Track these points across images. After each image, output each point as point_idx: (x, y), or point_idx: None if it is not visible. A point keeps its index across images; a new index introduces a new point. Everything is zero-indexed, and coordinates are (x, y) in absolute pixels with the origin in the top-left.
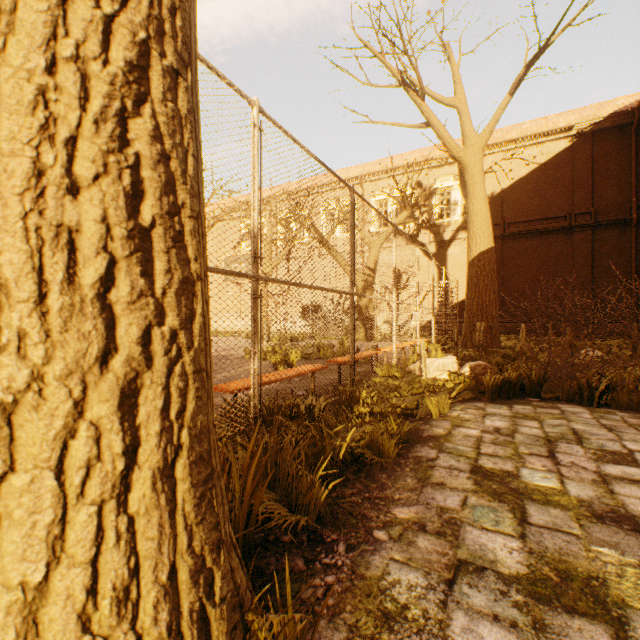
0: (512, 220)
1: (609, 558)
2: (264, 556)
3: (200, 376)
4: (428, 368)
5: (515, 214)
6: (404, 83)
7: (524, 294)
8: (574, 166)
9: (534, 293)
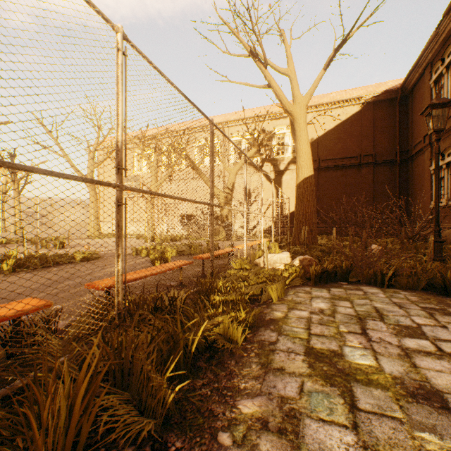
0: (324, 158)
1: (432, 445)
2: None
3: None
4: (269, 261)
5: (326, 154)
6: (253, 54)
7: (332, 208)
8: (362, 124)
9: (338, 207)
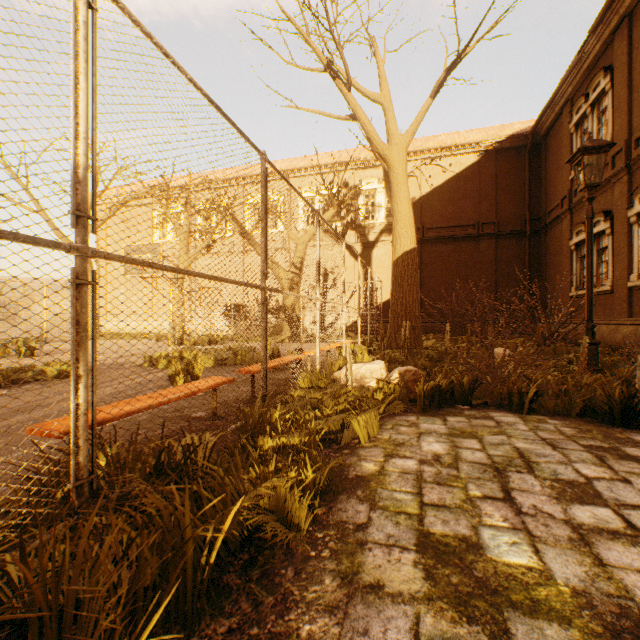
0: (430, 225)
1: None
2: None
3: None
4: (355, 375)
5: (432, 220)
6: (330, 69)
7: (440, 296)
8: (481, 179)
9: (449, 295)
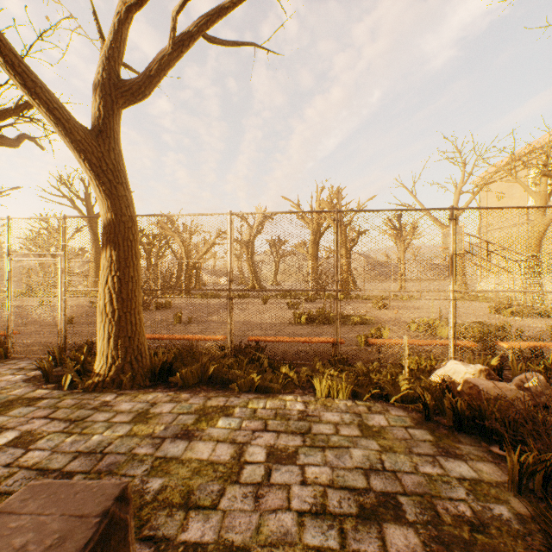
0: None
1: (158, 427)
2: (164, 383)
3: (117, 326)
4: (438, 370)
5: None
6: None
7: None
8: None
9: None
